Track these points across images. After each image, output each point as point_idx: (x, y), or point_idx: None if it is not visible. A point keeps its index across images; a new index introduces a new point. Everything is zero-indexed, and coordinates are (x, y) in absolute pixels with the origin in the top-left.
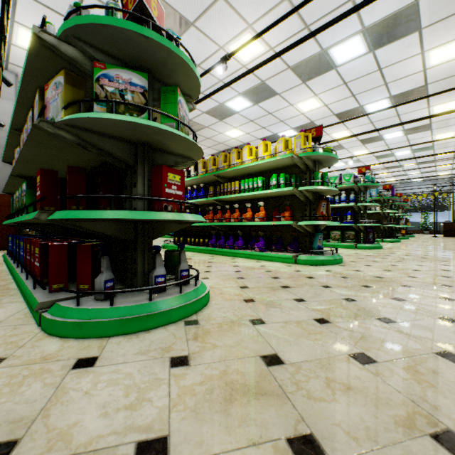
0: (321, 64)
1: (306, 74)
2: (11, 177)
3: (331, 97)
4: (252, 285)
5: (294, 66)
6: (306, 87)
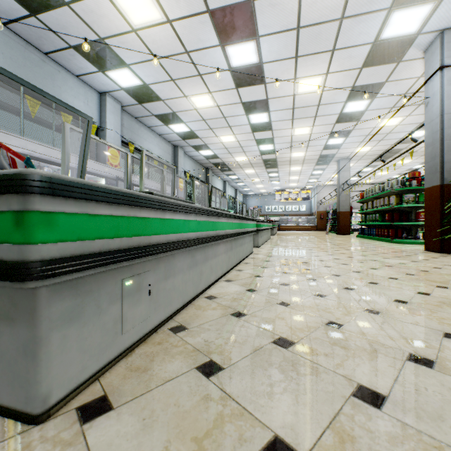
0: None
1: None
2: (368, 211)
3: None
4: None
5: None
6: None
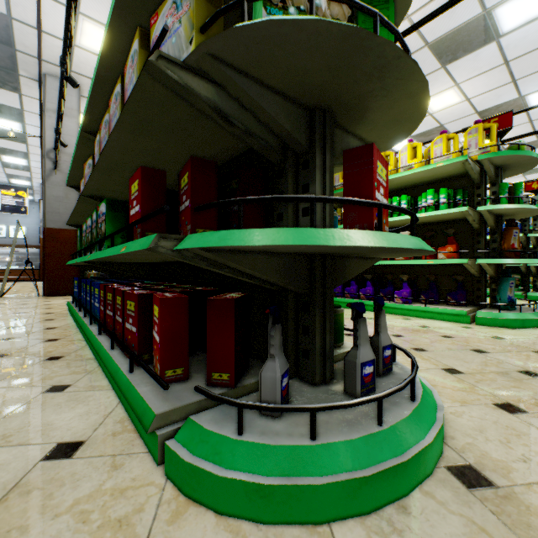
0: (477, 34)
1: (449, 53)
2: (80, 199)
3: (479, 85)
4: (460, 366)
5: (435, 42)
6: (445, 74)
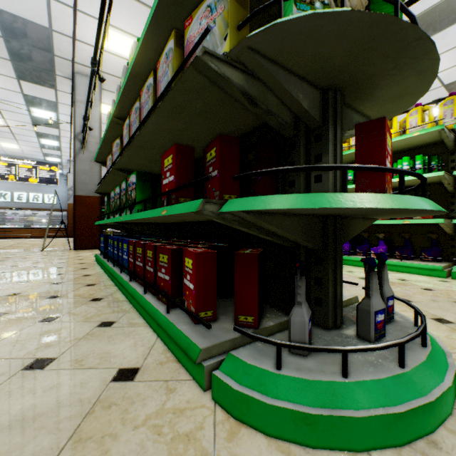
0: (447, 14)
1: None
2: (111, 172)
3: (447, 60)
4: (448, 317)
5: None
6: None
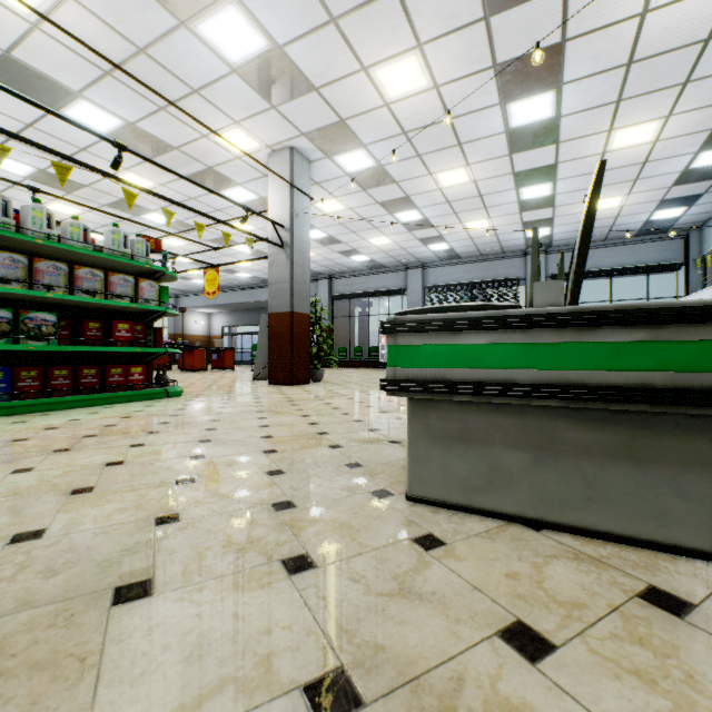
0: None
1: None
2: None
3: None
4: None
5: None
6: None
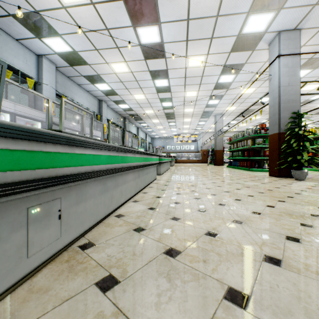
0: None
1: None
2: (234, 149)
3: None
4: None
5: None
6: None
